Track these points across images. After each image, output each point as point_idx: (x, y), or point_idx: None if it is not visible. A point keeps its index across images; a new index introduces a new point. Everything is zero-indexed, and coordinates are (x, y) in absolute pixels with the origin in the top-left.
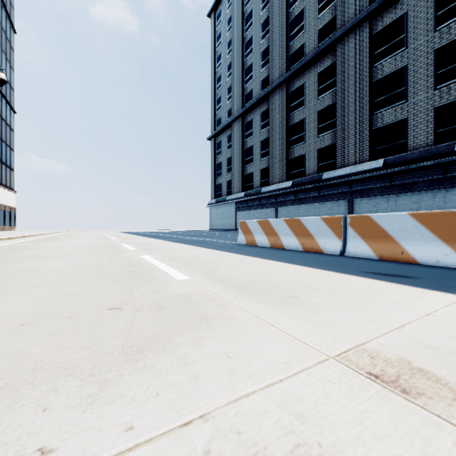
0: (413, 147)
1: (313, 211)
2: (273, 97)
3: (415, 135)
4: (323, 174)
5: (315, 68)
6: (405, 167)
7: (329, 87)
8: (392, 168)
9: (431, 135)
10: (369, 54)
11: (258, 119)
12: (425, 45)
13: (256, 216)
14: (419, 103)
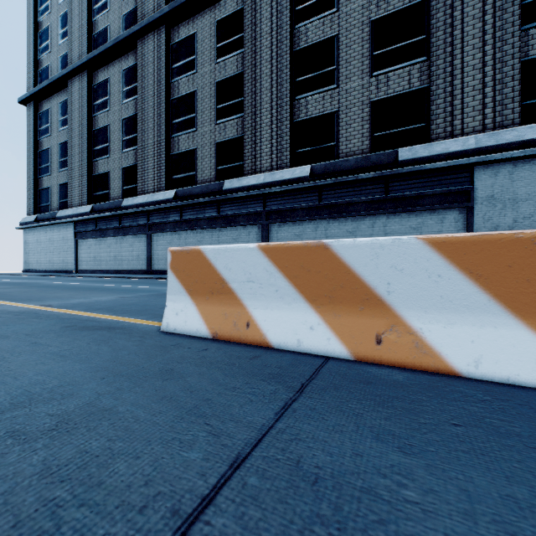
0: (346, 153)
1: (209, 241)
2: (143, 46)
3: (348, 136)
4: (224, 181)
5: (213, 13)
6: (341, 178)
7: (233, 47)
8: (322, 179)
9: (367, 139)
10: (290, 5)
11: (118, 80)
12: (359, 11)
13: (114, 247)
14: (353, 92)
